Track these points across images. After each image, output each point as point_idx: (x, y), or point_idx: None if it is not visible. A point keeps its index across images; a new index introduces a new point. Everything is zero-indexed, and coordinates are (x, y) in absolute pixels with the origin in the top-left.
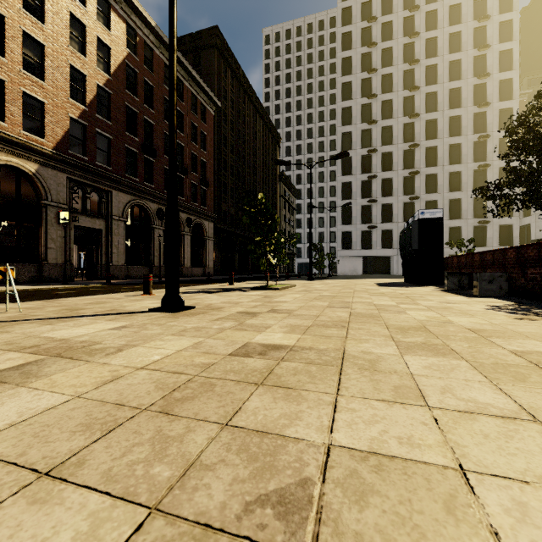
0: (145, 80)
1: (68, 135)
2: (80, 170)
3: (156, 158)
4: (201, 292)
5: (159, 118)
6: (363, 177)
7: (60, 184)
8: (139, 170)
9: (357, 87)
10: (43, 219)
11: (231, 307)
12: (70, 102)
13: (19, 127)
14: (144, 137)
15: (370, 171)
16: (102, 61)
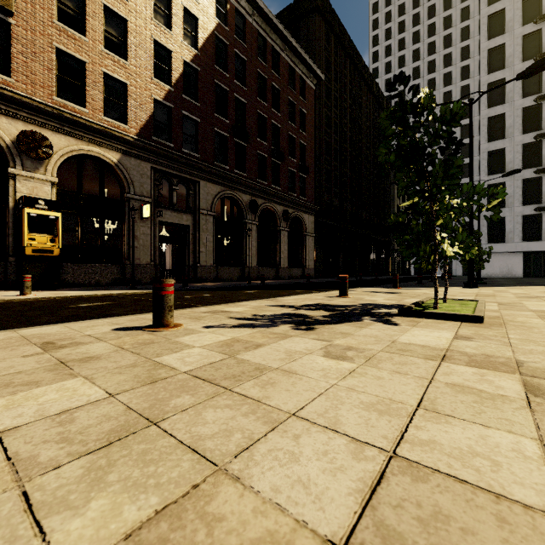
0: (236, 53)
1: (152, 119)
2: (164, 158)
3: (248, 143)
4: (285, 321)
5: (252, 97)
6: (526, 138)
7: (144, 175)
8: (229, 157)
9: (515, 13)
10: (126, 215)
11: None
12: (154, 82)
13: (101, 113)
14: (235, 119)
15: (538, 128)
16: (190, 35)
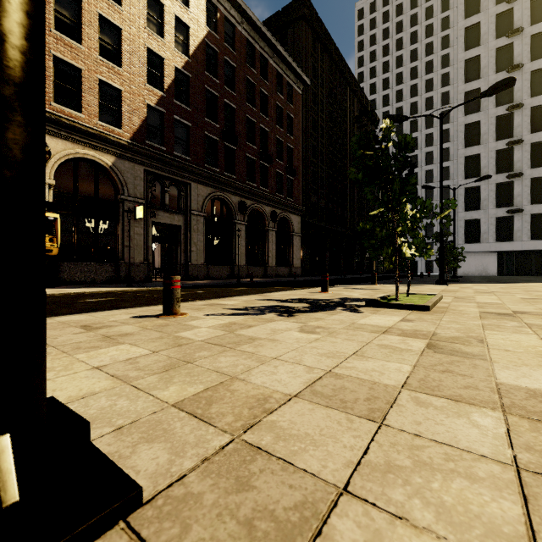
0: (226, 60)
1: (145, 124)
2: (157, 161)
3: (237, 146)
4: (272, 311)
5: (241, 102)
6: (499, 145)
7: (137, 177)
8: (219, 160)
9: (489, 27)
10: (120, 216)
11: (377, 538)
12: (147, 88)
13: (96, 118)
14: (225, 124)
15: (510, 135)
16: (181, 43)
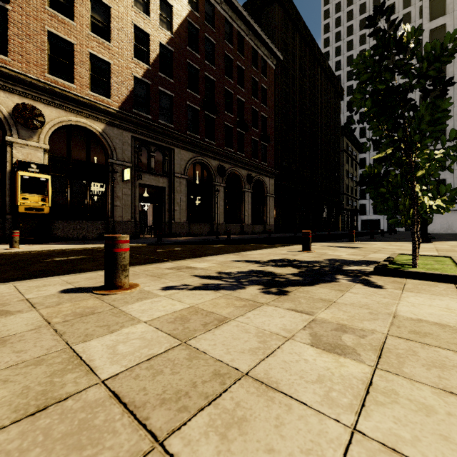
0: (206, 36)
1: (132, 94)
2: (143, 128)
3: (217, 115)
4: (253, 281)
5: (220, 75)
6: None
7: (125, 143)
8: (200, 127)
9: None
10: (110, 178)
11: None
12: (134, 61)
13: (87, 88)
14: (205, 95)
15: None
16: (166, 21)
